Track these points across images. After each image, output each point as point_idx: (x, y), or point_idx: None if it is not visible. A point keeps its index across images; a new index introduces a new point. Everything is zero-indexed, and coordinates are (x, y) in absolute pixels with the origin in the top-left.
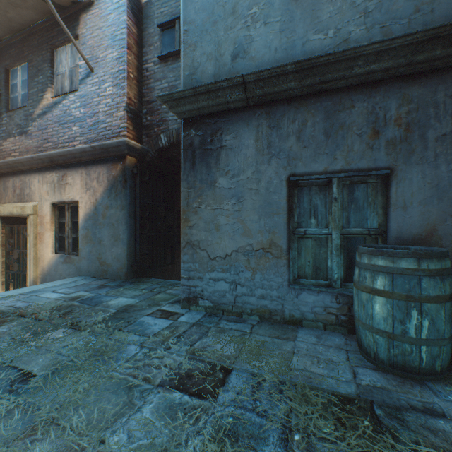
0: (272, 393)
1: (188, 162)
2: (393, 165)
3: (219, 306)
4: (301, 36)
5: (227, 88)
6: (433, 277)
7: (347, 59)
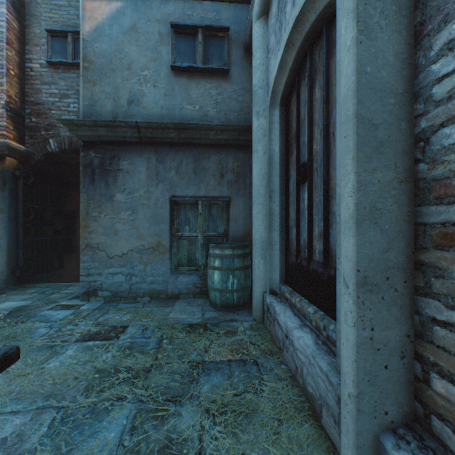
0: (154, 330)
1: (88, 178)
2: (231, 196)
3: (117, 294)
4: (179, 103)
5: (124, 127)
6: (239, 257)
7: (205, 129)
